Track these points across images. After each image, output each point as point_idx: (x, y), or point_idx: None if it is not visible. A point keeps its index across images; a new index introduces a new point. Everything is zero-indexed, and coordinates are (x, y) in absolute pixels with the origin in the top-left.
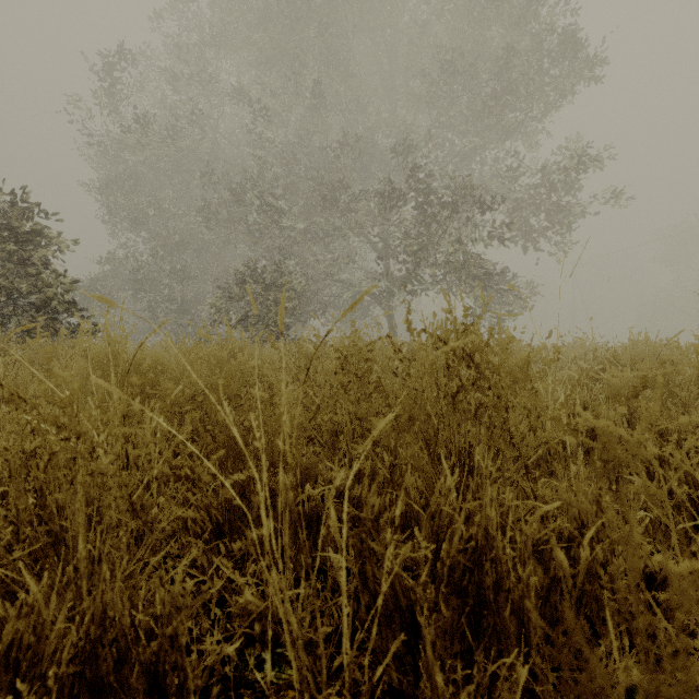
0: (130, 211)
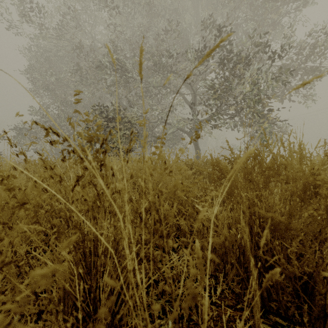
0: (45, 84)
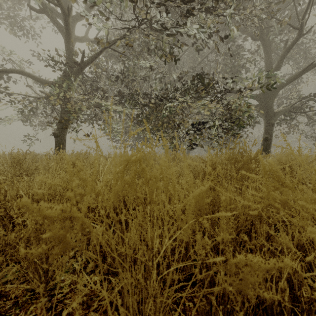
0: None
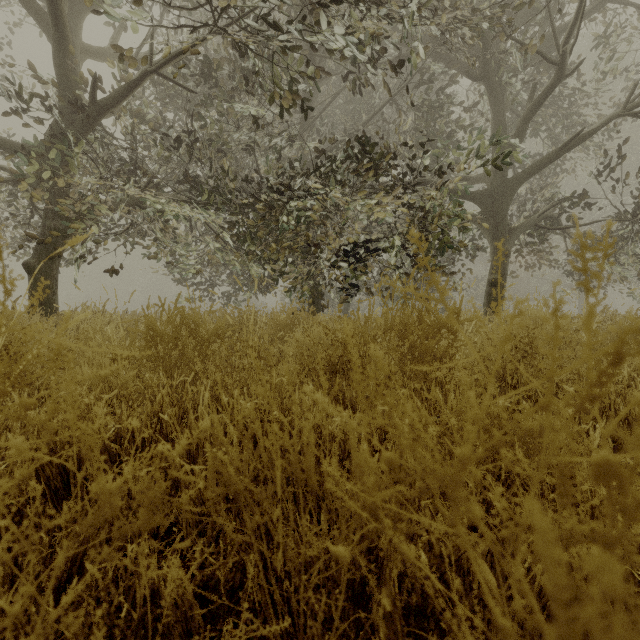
0: None
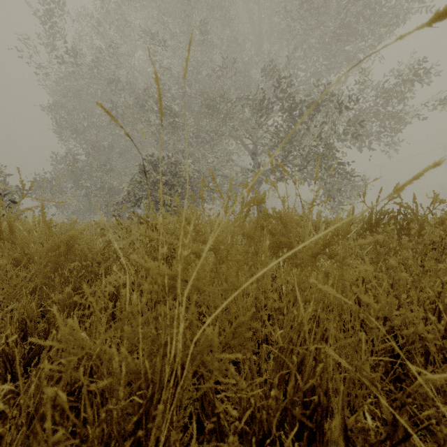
0: (71, 124)
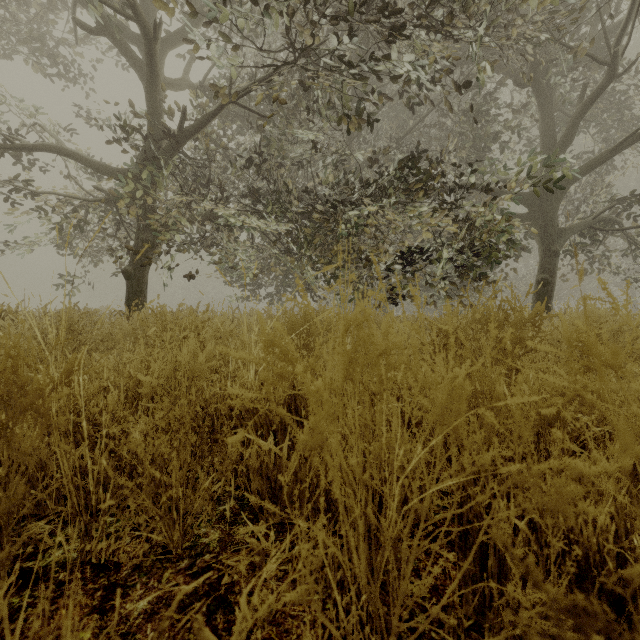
0: None
